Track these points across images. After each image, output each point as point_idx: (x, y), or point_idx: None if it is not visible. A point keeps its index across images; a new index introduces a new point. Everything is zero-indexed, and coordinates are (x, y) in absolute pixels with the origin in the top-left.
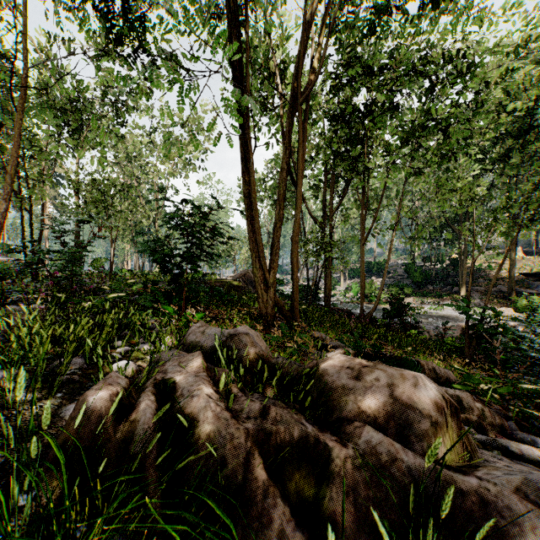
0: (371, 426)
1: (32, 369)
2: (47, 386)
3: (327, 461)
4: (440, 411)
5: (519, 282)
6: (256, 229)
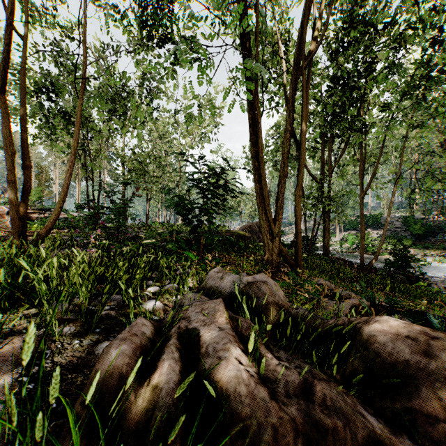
0: None
1: (77, 304)
2: (89, 320)
3: None
4: None
5: None
6: (263, 186)
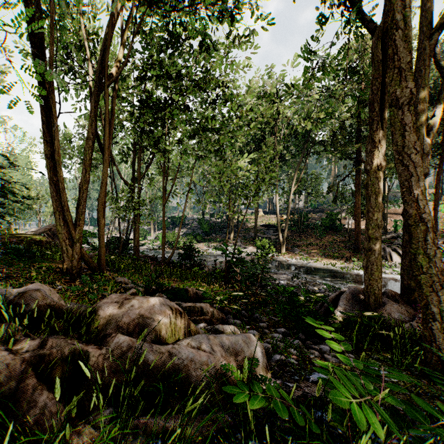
0: (124, 334)
1: None
2: None
3: (87, 361)
4: (167, 316)
5: (260, 230)
6: (60, 190)
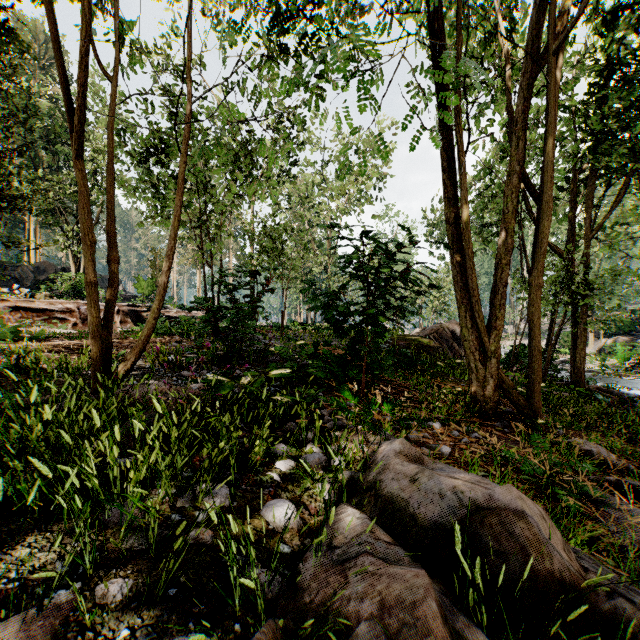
0: None
1: (143, 526)
2: (164, 555)
3: None
4: None
5: None
6: (468, 270)
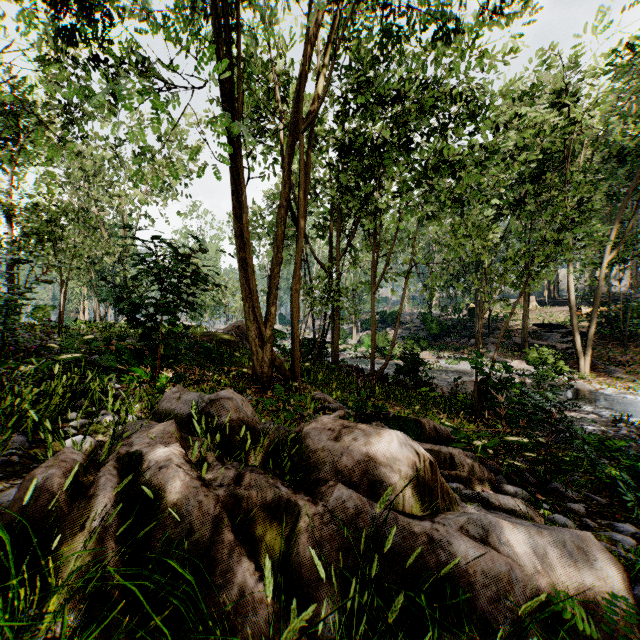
0: (346, 485)
1: None
2: None
3: (297, 520)
4: (412, 465)
5: (533, 333)
6: (250, 275)
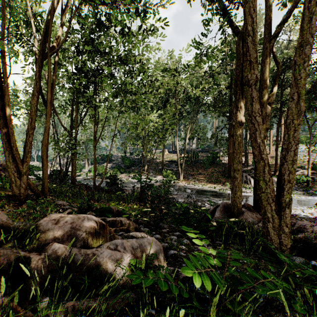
0: (60, 243)
1: None
2: None
3: (29, 264)
4: (93, 228)
5: (166, 164)
6: (10, 134)
